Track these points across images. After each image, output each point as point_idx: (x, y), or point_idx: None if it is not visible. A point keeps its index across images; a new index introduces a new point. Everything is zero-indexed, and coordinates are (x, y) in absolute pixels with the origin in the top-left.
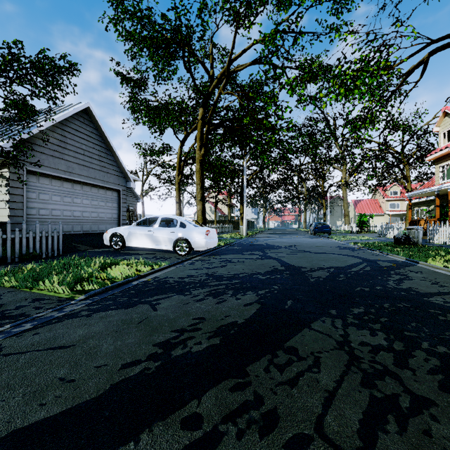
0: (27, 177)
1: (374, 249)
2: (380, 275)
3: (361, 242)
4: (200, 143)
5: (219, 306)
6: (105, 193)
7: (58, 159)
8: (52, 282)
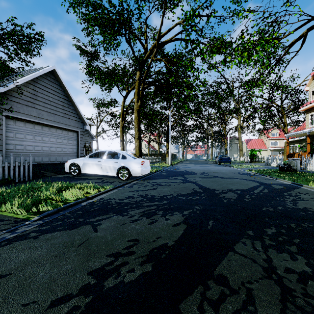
0: (6, 121)
1: (265, 174)
2: (277, 197)
3: (254, 170)
4: (137, 97)
5: (151, 226)
6: (67, 134)
7: (31, 107)
8: (14, 204)
